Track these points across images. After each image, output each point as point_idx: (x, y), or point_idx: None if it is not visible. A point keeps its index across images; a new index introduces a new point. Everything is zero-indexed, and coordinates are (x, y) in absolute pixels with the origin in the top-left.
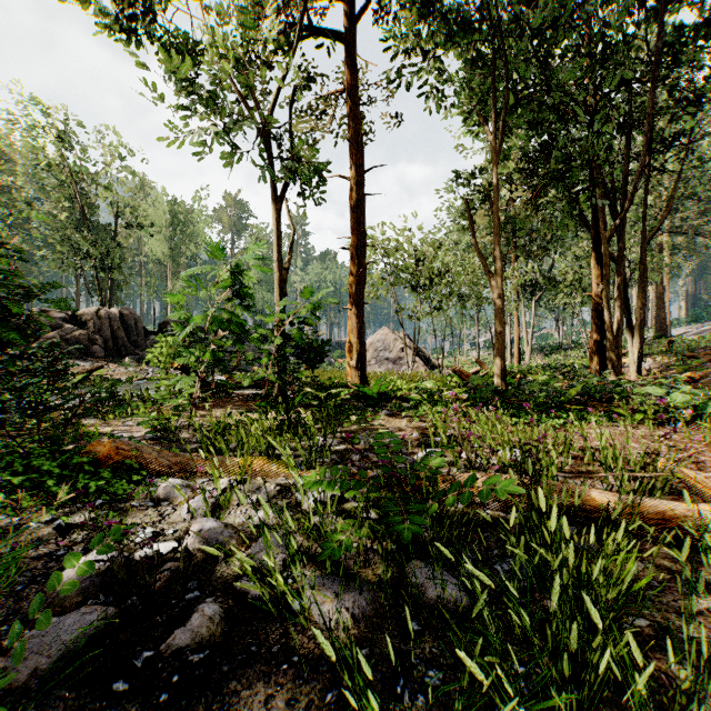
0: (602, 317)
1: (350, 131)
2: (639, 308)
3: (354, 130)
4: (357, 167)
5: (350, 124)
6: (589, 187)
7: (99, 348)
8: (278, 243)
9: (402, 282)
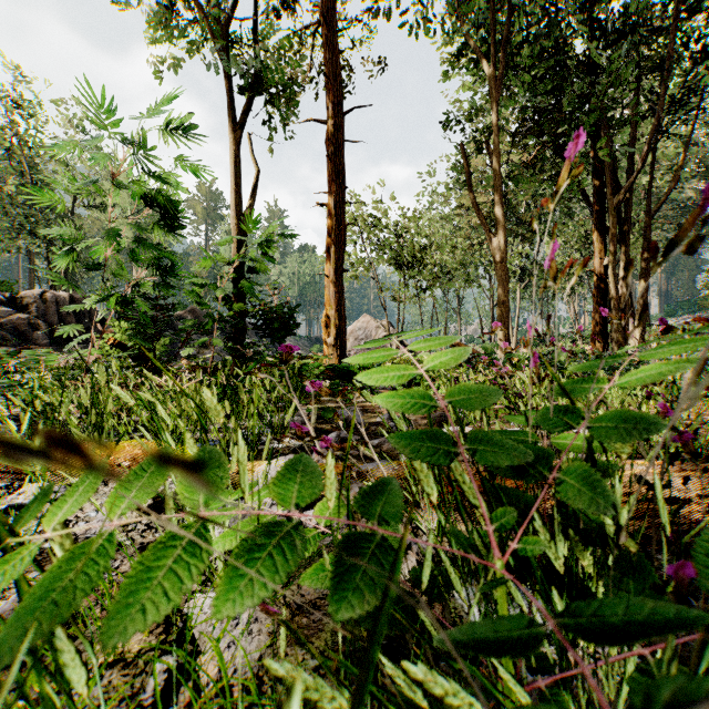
0: (606, 295)
1: (327, 64)
2: (641, 287)
3: (332, 62)
4: (335, 106)
5: (327, 56)
6: (591, 152)
7: (42, 334)
8: (235, 182)
9: (386, 260)
